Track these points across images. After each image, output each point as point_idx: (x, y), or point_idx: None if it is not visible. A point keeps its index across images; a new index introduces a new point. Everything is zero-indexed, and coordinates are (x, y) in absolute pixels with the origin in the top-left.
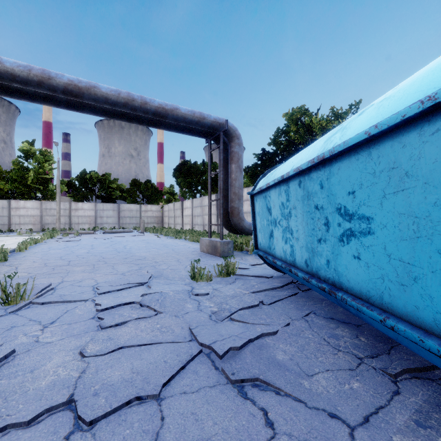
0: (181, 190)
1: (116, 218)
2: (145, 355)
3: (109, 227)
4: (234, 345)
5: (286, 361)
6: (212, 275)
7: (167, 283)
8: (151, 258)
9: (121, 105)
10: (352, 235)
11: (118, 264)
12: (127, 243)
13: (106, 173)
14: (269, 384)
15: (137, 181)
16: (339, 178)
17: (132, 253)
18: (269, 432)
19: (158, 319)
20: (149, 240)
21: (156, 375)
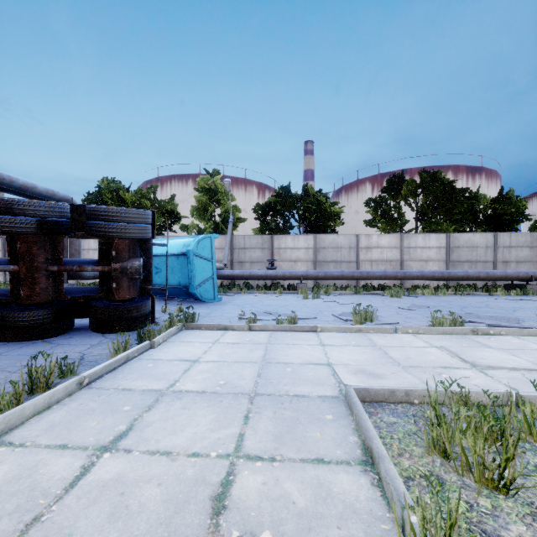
0: None
1: None
2: None
3: None
4: None
5: None
6: None
7: None
8: None
9: None
10: (158, 272)
11: None
12: None
13: None
14: None
15: None
16: (155, 260)
17: None
18: None
19: None
20: None
21: None
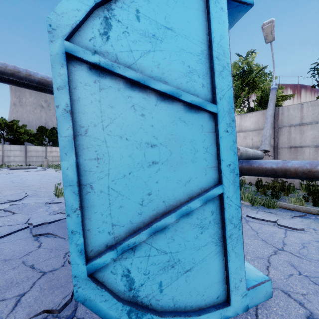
0: None
1: (23, 157)
2: None
3: (16, 165)
4: (46, 222)
5: None
6: None
7: (36, 199)
8: (38, 185)
9: (8, 75)
10: None
11: (6, 190)
12: (25, 176)
13: (14, 120)
14: (53, 234)
15: (44, 128)
16: None
17: (24, 183)
18: (36, 248)
19: (11, 216)
20: (46, 174)
21: None
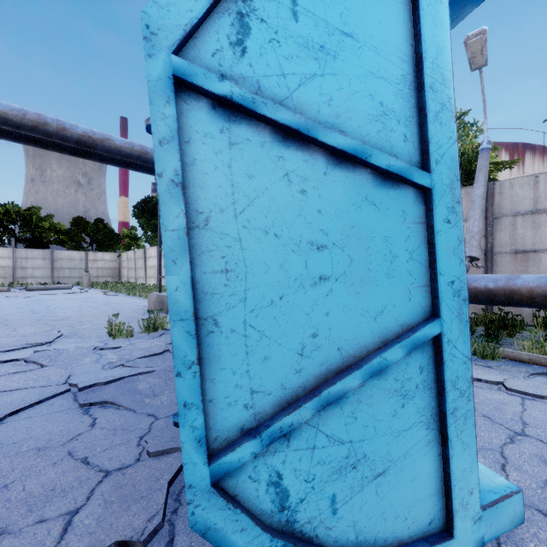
0: (145, 234)
1: (47, 270)
2: (4, 397)
3: (36, 283)
4: (101, 381)
5: (144, 388)
6: (134, 330)
7: (78, 341)
8: (77, 317)
9: (28, 129)
10: None
11: (25, 326)
12: (53, 302)
13: (33, 207)
14: (115, 403)
15: (82, 220)
16: None
17: (54, 313)
18: (87, 428)
19: (39, 371)
20: (88, 298)
21: (5, 408)
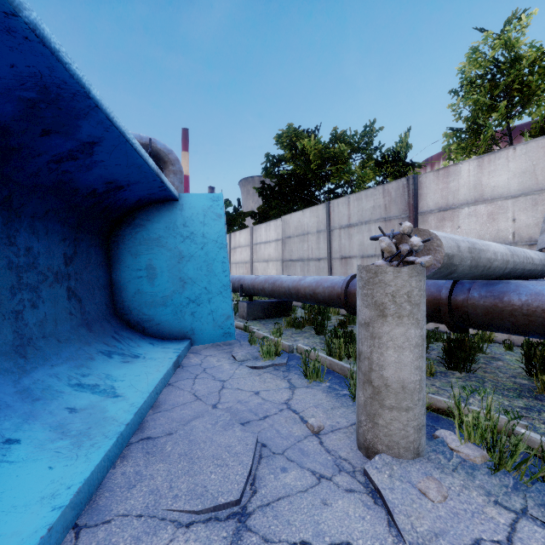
0: None
1: None
2: None
3: None
4: None
5: None
6: None
7: None
8: None
9: None
10: None
11: None
12: None
13: None
14: None
15: None
16: None
17: None
18: None
19: None
20: None
21: None
